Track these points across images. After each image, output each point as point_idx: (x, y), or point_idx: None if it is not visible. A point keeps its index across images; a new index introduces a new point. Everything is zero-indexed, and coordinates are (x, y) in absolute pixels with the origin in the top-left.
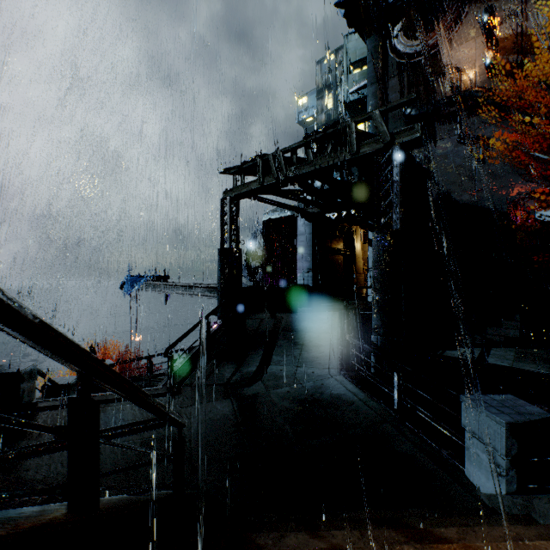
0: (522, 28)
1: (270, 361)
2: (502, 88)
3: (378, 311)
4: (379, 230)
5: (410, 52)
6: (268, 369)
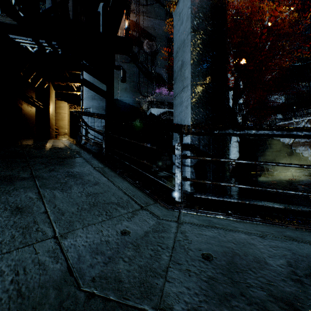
0: (138, 21)
1: None
2: None
3: (199, 98)
4: None
5: None
6: None
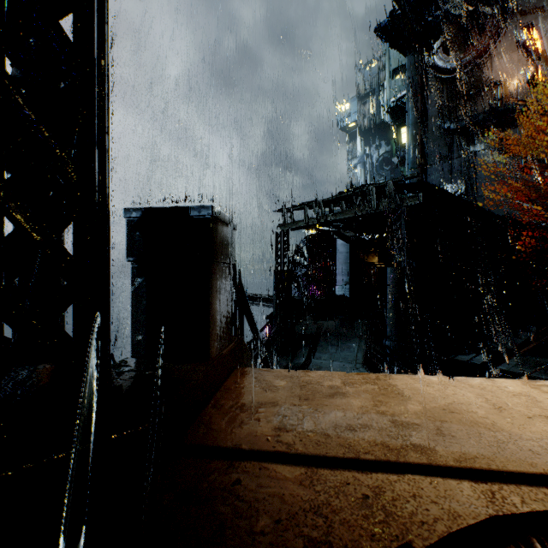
0: None
1: (313, 356)
2: (545, 99)
3: (391, 324)
4: (392, 266)
5: (449, 68)
6: (312, 361)
